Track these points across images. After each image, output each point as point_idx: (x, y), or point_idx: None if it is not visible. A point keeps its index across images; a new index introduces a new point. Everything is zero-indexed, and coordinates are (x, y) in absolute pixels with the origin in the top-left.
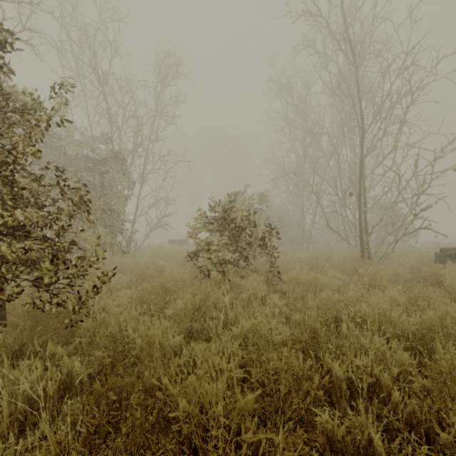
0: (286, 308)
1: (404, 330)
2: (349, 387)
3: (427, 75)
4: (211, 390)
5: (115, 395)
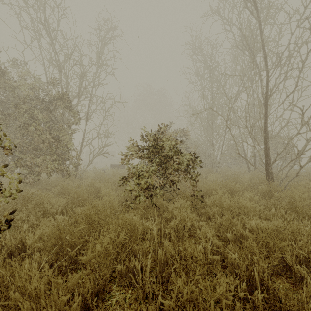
0: (217, 241)
1: None
2: None
3: None
4: None
5: None
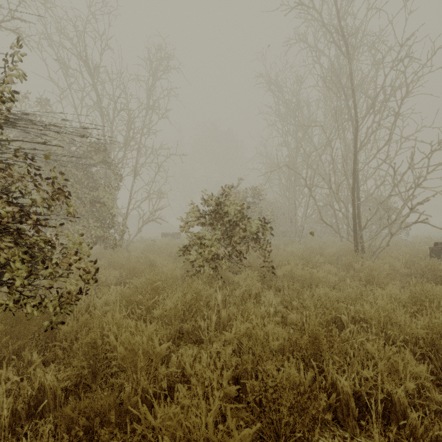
0: (281, 307)
1: (411, 334)
2: (356, 402)
3: (423, 67)
4: (200, 423)
5: (87, 421)
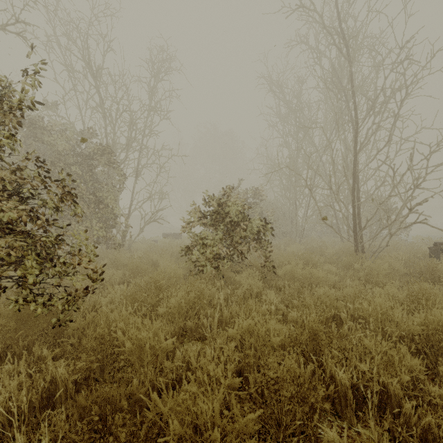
0: (282, 305)
1: (408, 331)
2: (354, 394)
3: (422, 69)
4: (207, 409)
5: (99, 409)
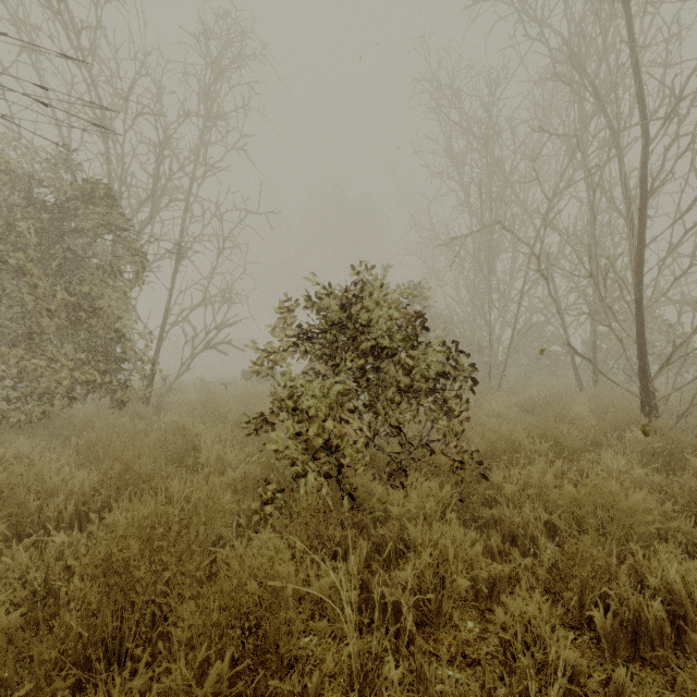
0: (570, 655)
1: None
2: None
3: None
4: None
5: None
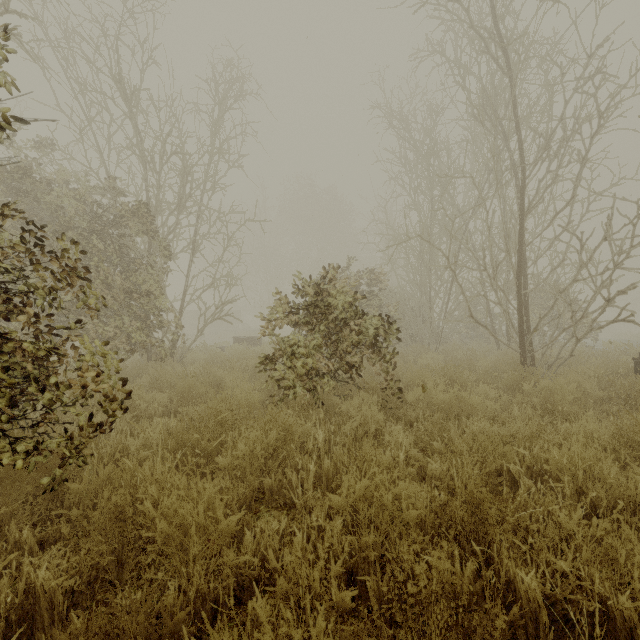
0: (415, 451)
1: (627, 497)
2: (548, 613)
3: (625, 87)
4: None
5: None
